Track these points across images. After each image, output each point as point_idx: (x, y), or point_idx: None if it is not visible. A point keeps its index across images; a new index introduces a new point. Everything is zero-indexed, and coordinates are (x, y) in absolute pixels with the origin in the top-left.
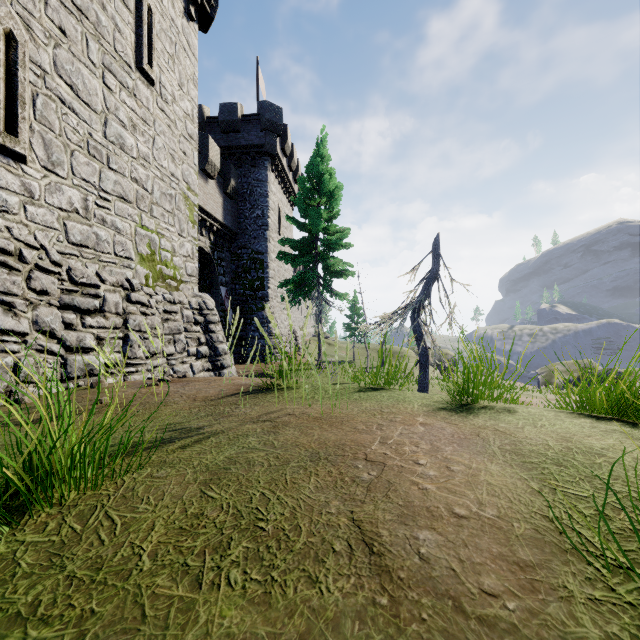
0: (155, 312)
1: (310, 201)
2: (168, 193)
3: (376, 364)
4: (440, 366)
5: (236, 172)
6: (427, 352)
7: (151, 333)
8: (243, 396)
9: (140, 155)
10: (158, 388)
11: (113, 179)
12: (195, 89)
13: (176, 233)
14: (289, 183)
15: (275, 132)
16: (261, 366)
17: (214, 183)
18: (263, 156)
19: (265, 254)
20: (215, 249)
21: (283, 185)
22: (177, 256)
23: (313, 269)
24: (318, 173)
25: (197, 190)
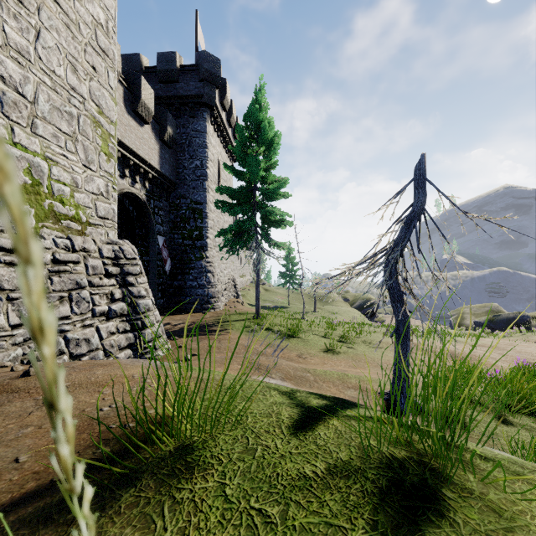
0: None
1: (248, 150)
2: (65, 110)
3: (309, 309)
4: (364, 309)
5: (174, 121)
6: (408, 318)
7: None
8: None
9: (10, 44)
10: None
11: None
12: None
13: (80, 163)
14: (228, 138)
15: (214, 83)
16: (198, 316)
17: (149, 128)
18: (202, 107)
19: (204, 204)
20: (151, 197)
21: (223, 140)
22: (81, 192)
23: (251, 218)
24: (256, 121)
25: (114, 118)
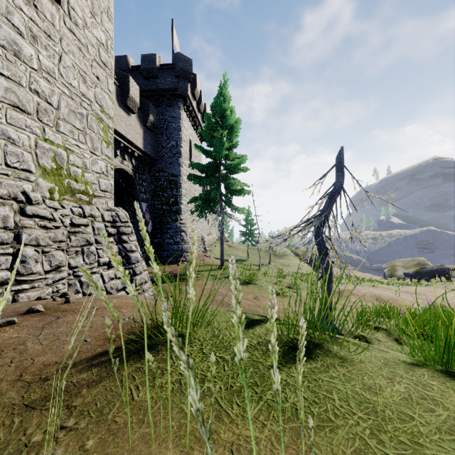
0: (59, 225)
1: (214, 133)
2: (78, 112)
3: (265, 262)
4: (311, 262)
5: (154, 109)
6: (331, 266)
7: (54, 246)
8: (101, 368)
9: (42, 68)
10: (7, 332)
11: (4, 85)
12: (109, 22)
13: (88, 151)
14: (198, 122)
15: (186, 78)
16: (174, 267)
17: (135, 117)
18: (177, 98)
19: (178, 176)
20: (137, 172)
21: (193, 123)
22: (89, 172)
23: (217, 188)
24: (221, 110)
25: (112, 114)
